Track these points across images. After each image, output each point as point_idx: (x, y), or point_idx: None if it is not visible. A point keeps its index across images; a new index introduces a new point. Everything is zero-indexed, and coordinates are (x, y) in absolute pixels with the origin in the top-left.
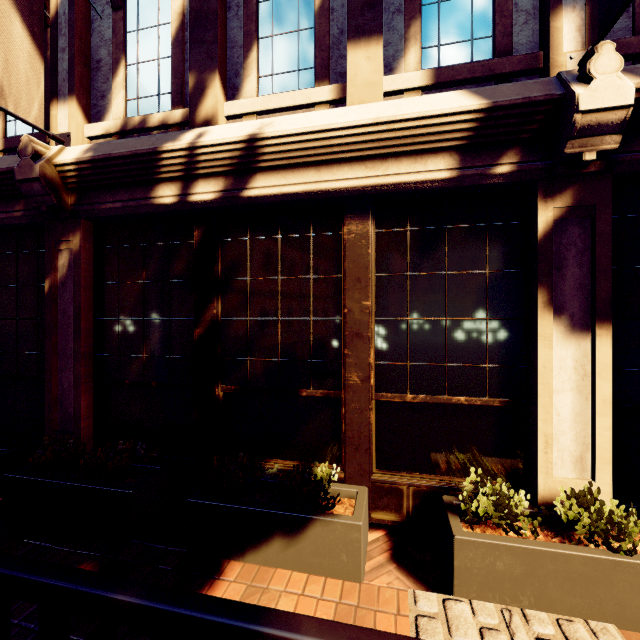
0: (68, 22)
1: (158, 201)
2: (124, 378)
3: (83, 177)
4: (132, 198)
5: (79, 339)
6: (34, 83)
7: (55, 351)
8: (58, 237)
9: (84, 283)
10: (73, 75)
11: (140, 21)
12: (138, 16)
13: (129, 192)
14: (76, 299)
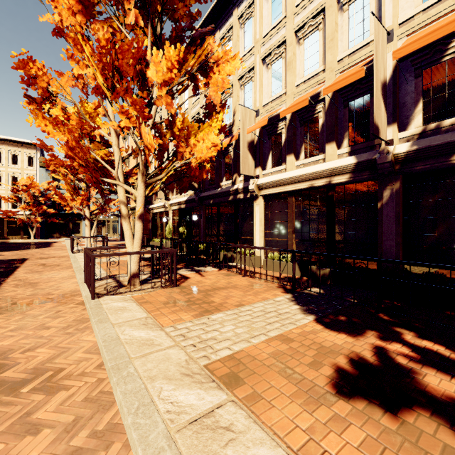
0: (392, 92)
1: None
2: (422, 244)
3: (407, 157)
4: (437, 162)
5: (399, 226)
6: (384, 124)
7: (382, 232)
8: (386, 184)
9: (400, 202)
10: (395, 114)
11: (432, 78)
12: (431, 76)
13: (434, 160)
14: (397, 209)
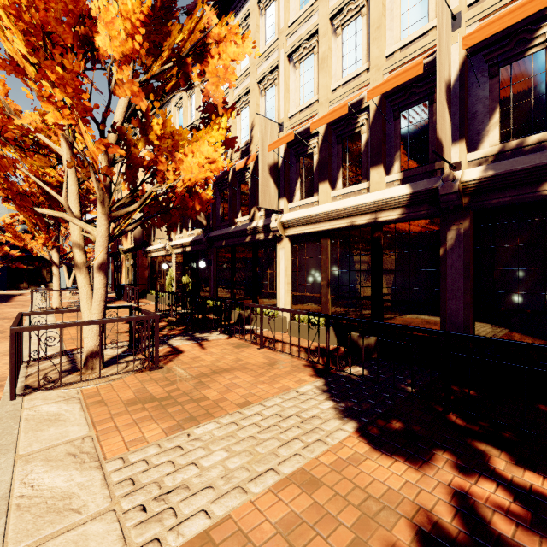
0: (458, 97)
1: (546, 193)
2: (499, 306)
3: (480, 186)
4: (520, 193)
5: (468, 281)
6: (449, 140)
7: (446, 288)
8: (450, 223)
9: (470, 248)
10: (463, 127)
11: (512, 79)
12: (511, 76)
13: (517, 190)
14: (465, 258)
